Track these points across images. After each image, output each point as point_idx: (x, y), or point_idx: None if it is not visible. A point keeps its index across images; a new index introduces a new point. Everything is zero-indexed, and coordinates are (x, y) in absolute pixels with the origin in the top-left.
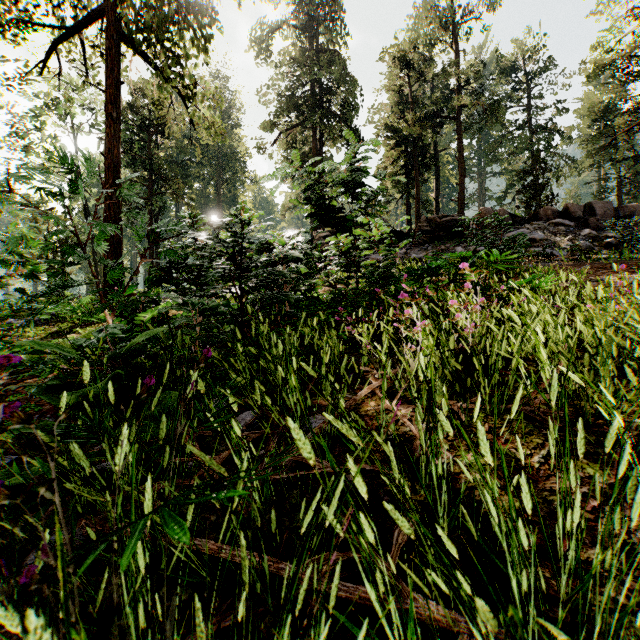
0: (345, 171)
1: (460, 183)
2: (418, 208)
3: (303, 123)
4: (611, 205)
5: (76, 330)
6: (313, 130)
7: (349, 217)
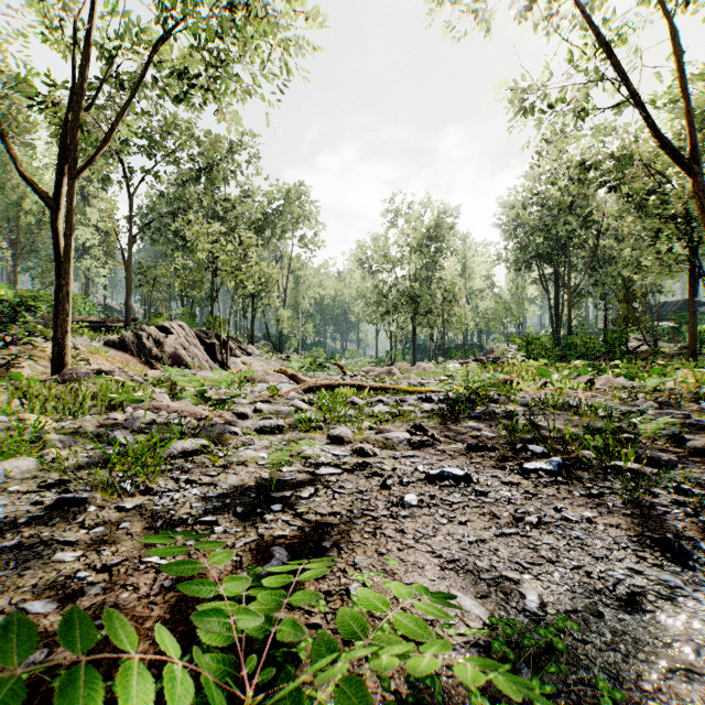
0: None
1: None
2: None
3: None
4: None
5: None
6: None
7: None
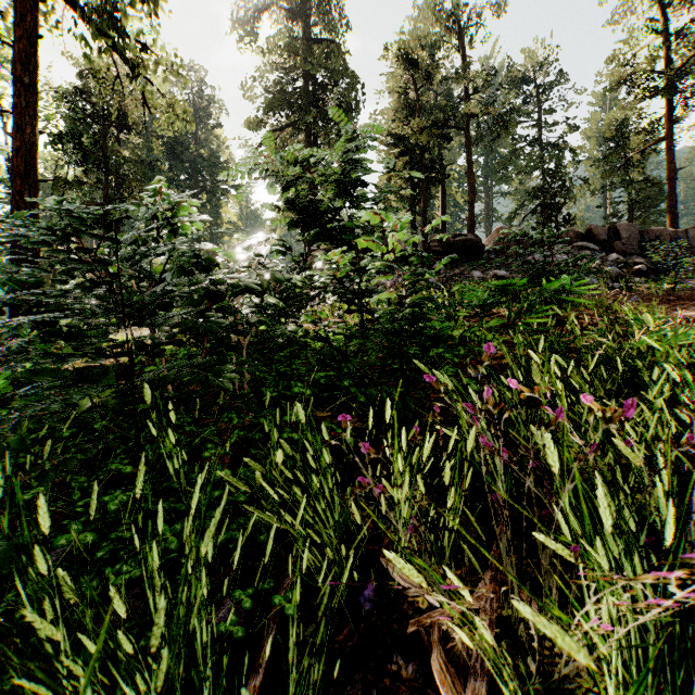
0: (345, 159)
1: (470, 200)
2: (425, 226)
3: (295, 124)
4: (637, 228)
5: None
6: (306, 132)
7: (351, 225)
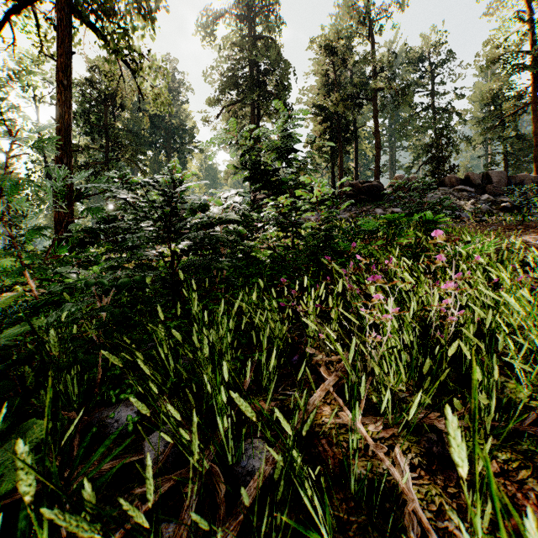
0: (282, 136)
1: (376, 154)
2: (341, 175)
3: (243, 100)
4: (505, 174)
5: (16, 288)
6: (251, 106)
7: (286, 179)
